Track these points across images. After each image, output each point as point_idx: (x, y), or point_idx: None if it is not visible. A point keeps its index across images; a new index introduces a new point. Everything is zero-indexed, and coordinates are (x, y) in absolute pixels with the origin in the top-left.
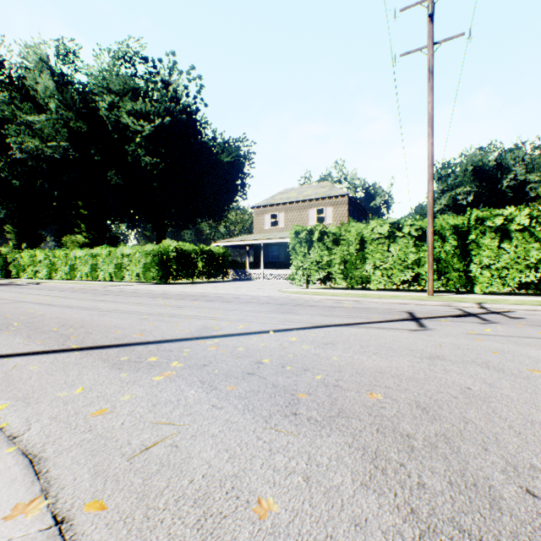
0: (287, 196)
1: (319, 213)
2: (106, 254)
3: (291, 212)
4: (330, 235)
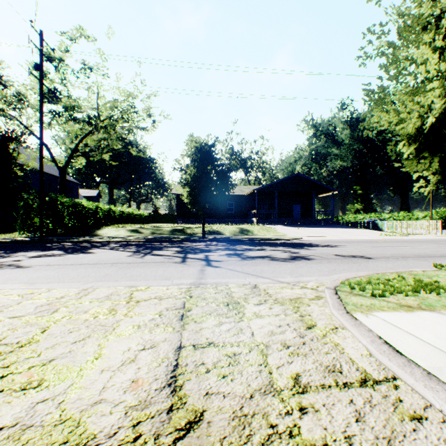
0: None
1: None
2: (403, 216)
3: None
4: None
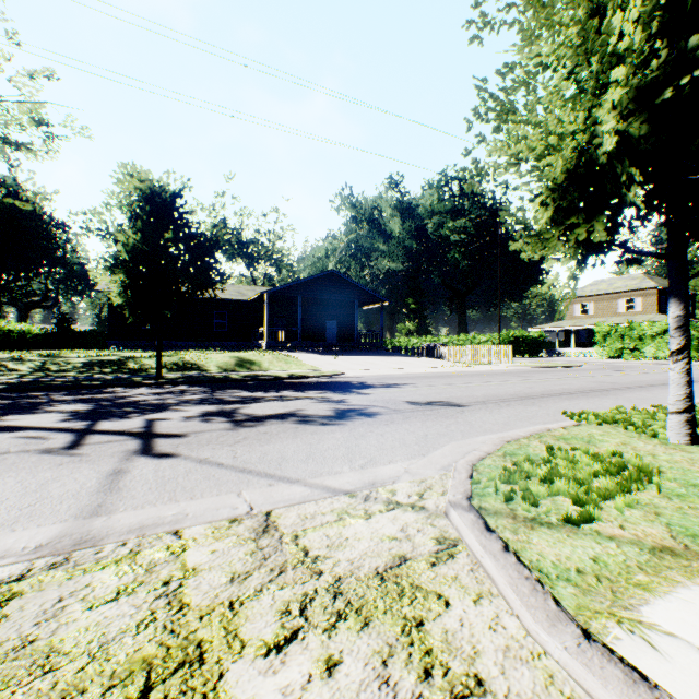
0: (596, 288)
1: (630, 300)
2: (464, 340)
3: (599, 302)
4: (620, 331)
